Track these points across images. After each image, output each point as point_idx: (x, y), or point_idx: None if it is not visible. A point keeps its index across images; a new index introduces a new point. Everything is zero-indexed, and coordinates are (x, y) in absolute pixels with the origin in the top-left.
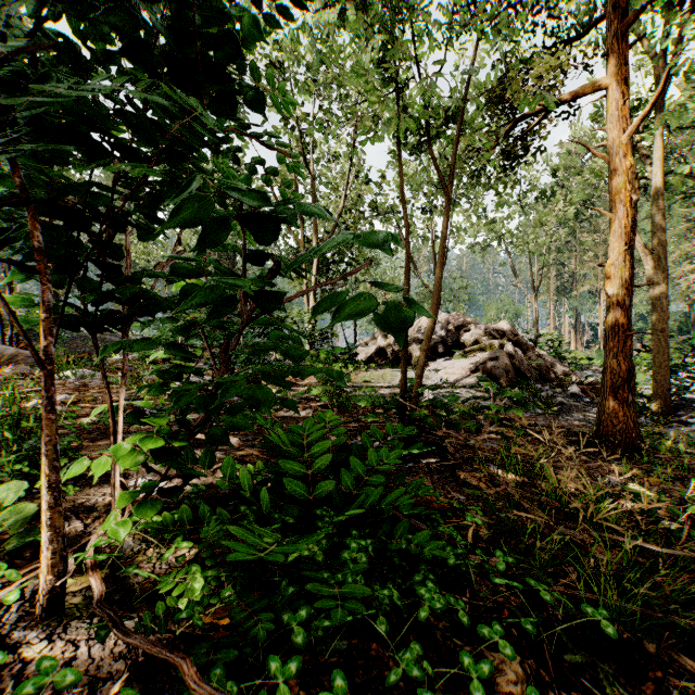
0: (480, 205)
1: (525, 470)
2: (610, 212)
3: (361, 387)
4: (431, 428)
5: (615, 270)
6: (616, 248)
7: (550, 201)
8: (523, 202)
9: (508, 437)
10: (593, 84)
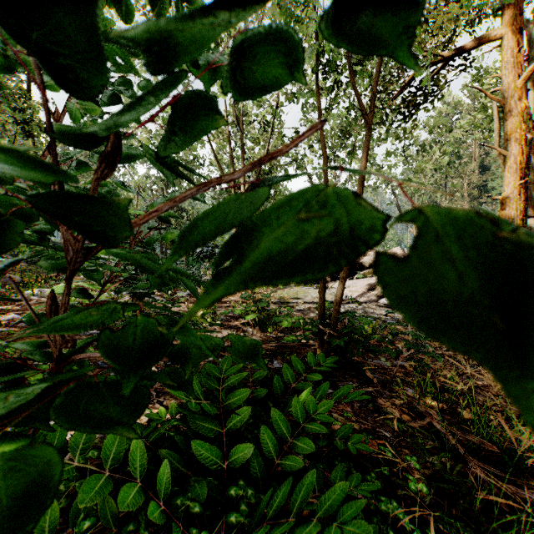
0: (373, 155)
1: (444, 398)
2: (505, 150)
3: (279, 303)
4: (351, 355)
5: (509, 203)
6: (510, 182)
7: (427, 152)
8: (406, 153)
9: (427, 364)
10: (489, 35)
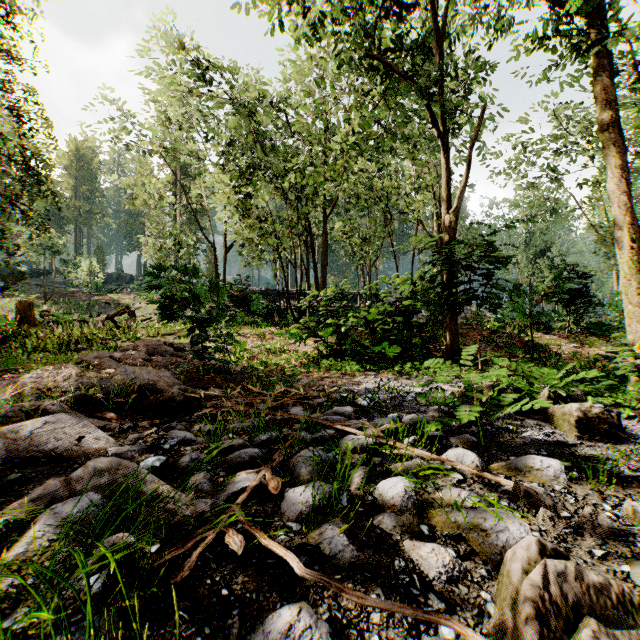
0: None
1: None
2: None
3: None
4: None
5: None
6: None
7: None
8: None
9: None
10: None
